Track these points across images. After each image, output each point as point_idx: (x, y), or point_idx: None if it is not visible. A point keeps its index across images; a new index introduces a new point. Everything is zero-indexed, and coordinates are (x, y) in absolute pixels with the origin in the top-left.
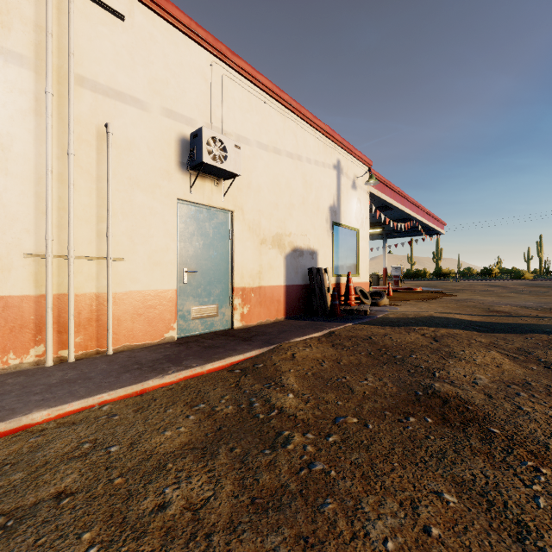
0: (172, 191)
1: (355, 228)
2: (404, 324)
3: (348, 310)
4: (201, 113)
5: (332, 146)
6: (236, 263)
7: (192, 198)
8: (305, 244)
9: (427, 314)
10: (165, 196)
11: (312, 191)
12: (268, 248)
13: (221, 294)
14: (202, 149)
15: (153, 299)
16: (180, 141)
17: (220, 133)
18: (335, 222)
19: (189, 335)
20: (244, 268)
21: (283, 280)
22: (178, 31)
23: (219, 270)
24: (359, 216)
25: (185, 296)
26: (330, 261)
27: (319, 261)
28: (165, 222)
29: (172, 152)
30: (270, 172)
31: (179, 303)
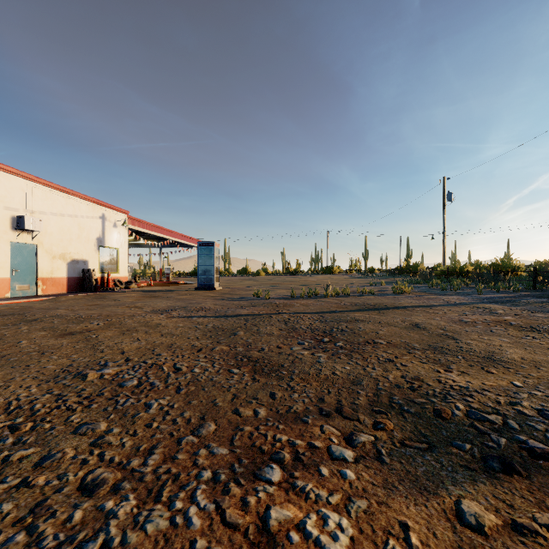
0: (9, 238)
1: (116, 248)
2: (125, 292)
3: (105, 289)
4: (22, 205)
5: (99, 207)
6: (39, 267)
7: (18, 241)
8: (80, 257)
9: (143, 289)
10: (5, 241)
11: (85, 231)
12: (57, 260)
13: (31, 280)
14: (25, 224)
15: (0, 281)
16: (12, 218)
17: (31, 212)
18: (101, 245)
19: (15, 296)
20: (44, 269)
21: (66, 275)
22: (11, 175)
23: (30, 270)
24: (119, 241)
25: (13, 280)
26: (98, 266)
27: (90, 266)
28: (5, 251)
29: (8, 223)
30: (58, 225)
31: (11, 283)
